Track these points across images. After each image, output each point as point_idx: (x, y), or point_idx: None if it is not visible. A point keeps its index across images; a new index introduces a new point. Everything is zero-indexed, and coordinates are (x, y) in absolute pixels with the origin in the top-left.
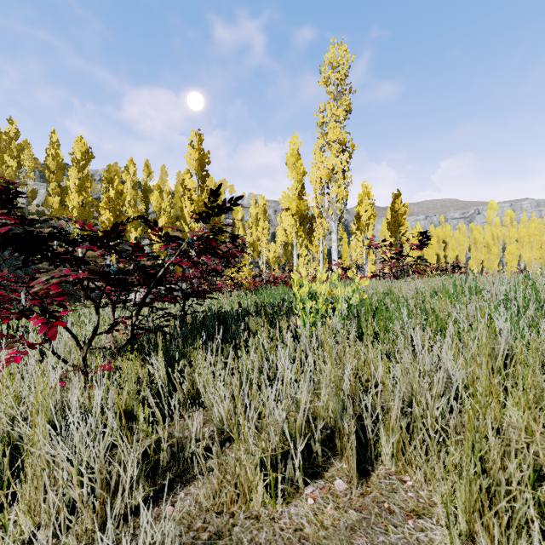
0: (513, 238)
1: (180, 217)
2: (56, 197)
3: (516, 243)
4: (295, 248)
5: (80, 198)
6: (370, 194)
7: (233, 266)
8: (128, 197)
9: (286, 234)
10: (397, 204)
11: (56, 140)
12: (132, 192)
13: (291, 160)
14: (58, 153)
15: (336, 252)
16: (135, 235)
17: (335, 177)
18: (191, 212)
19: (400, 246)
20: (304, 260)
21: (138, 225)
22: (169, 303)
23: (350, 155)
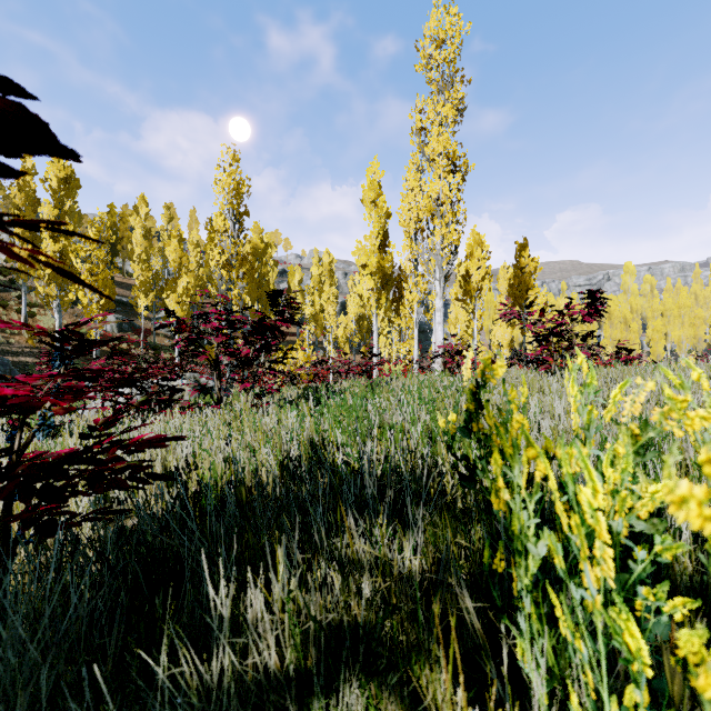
0: (657, 311)
1: (210, 277)
2: (24, 245)
3: (661, 317)
4: (376, 321)
5: (56, 247)
6: (483, 244)
7: (275, 349)
8: (137, 249)
9: (362, 302)
10: (523, 258)
11: (31, 166)
12: (143, 243)
13: (370, 196)
14: (27, 181)
15: (442, 326)
16: (146, 303)
17: (439, 211)
18: (221, 267)
19: (559, 315)
20: (386, 339)
21: (150, 288)
22: (150, 419)
23: (462, 178)
